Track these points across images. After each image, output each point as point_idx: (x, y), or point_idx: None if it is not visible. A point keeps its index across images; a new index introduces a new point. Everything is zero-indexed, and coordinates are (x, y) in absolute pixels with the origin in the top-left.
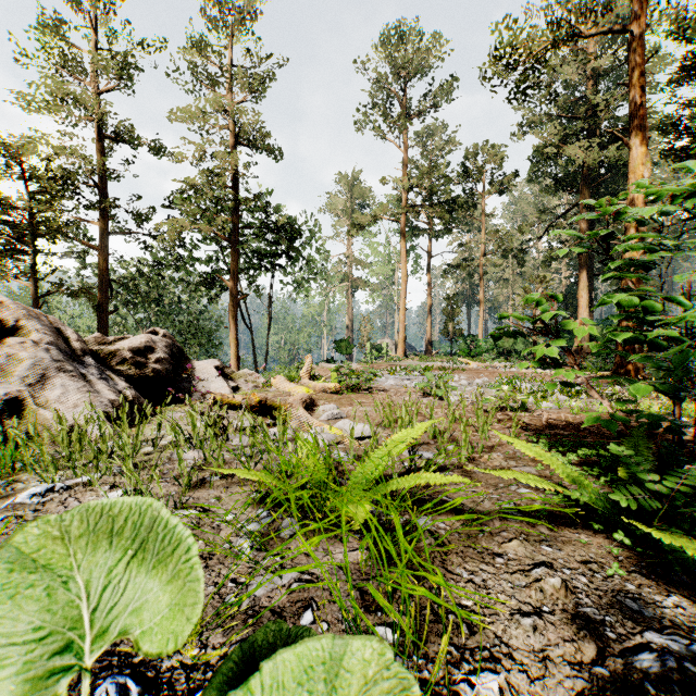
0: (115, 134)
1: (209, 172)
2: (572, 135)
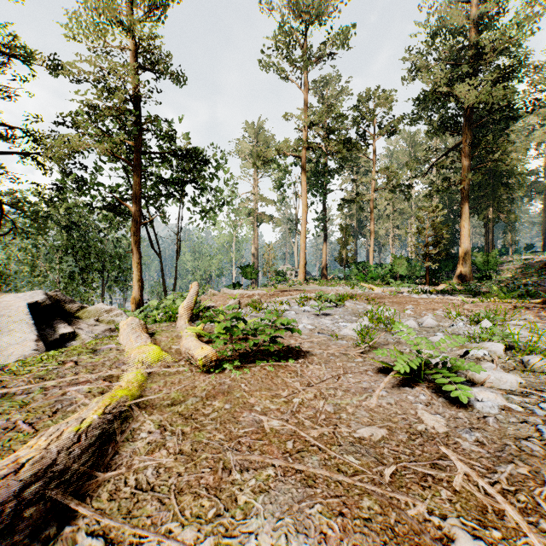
0: (3, 45)
1: (107, 91)
2: (456, 80)
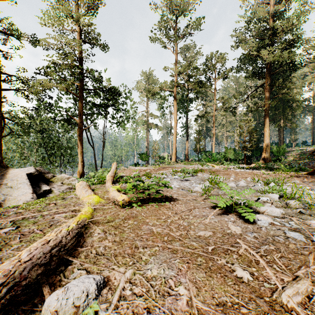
0: (5, 29)
1: (64, 54)
2: (261, 48)
